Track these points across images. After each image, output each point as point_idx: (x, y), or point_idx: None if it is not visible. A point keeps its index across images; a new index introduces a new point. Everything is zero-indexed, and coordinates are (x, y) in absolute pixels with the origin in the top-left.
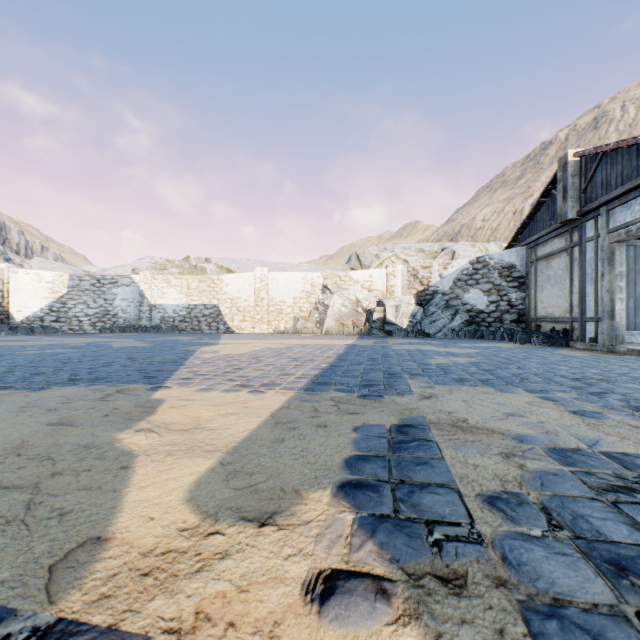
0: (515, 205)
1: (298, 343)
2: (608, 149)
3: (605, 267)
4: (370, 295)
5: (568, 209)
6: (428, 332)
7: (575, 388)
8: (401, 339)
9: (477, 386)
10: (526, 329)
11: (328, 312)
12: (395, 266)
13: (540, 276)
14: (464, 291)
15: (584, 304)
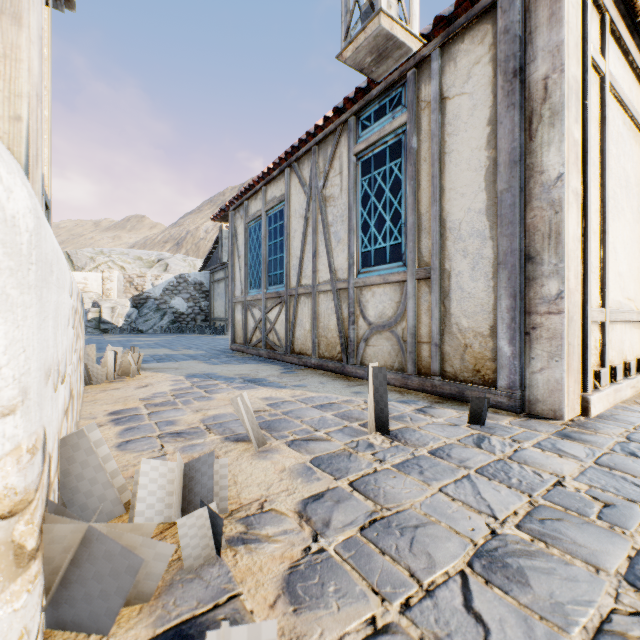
0: None
1: None
2: None
3: None
4: (85, 296)
5: (223, 257)
6: (142, 329)
7: (188, 346)
8: (116, 335)
9: (147, 348)
10: (210, 325)
11: None
12: (112, 272)
13: (216, 292)
14: (171, 298)
15: None
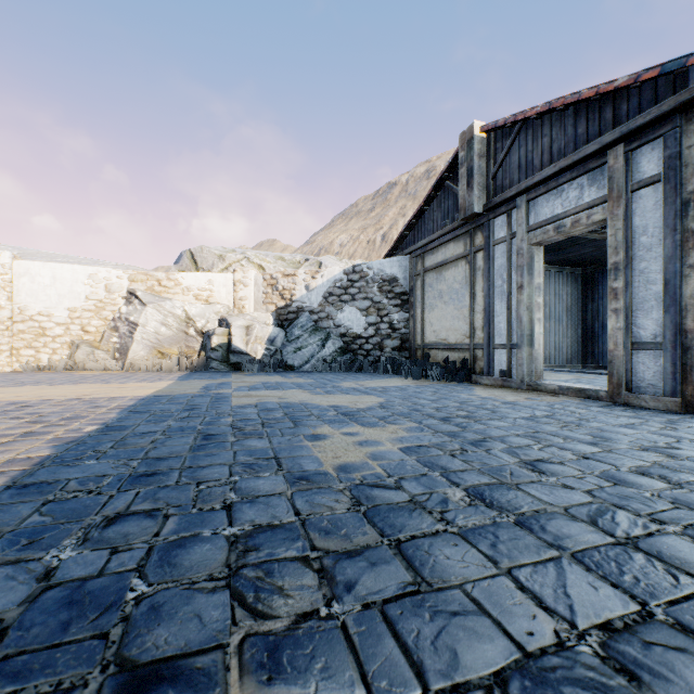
0: (369, 235)
1: (20, 398)
2: (535, 113)
3: (525, 276)
4: (209, 310)
5: (475, 199)
6: (292, 364)
7: None
8: (254, 376)
9: None
10: (410, 358)
11: (136, 334)
12: (246, 271)
13: (429, 292)
14: (338, 309)
15: (492, 326)
